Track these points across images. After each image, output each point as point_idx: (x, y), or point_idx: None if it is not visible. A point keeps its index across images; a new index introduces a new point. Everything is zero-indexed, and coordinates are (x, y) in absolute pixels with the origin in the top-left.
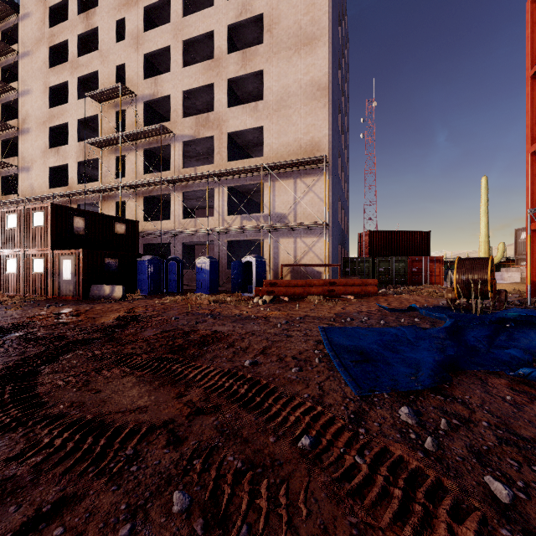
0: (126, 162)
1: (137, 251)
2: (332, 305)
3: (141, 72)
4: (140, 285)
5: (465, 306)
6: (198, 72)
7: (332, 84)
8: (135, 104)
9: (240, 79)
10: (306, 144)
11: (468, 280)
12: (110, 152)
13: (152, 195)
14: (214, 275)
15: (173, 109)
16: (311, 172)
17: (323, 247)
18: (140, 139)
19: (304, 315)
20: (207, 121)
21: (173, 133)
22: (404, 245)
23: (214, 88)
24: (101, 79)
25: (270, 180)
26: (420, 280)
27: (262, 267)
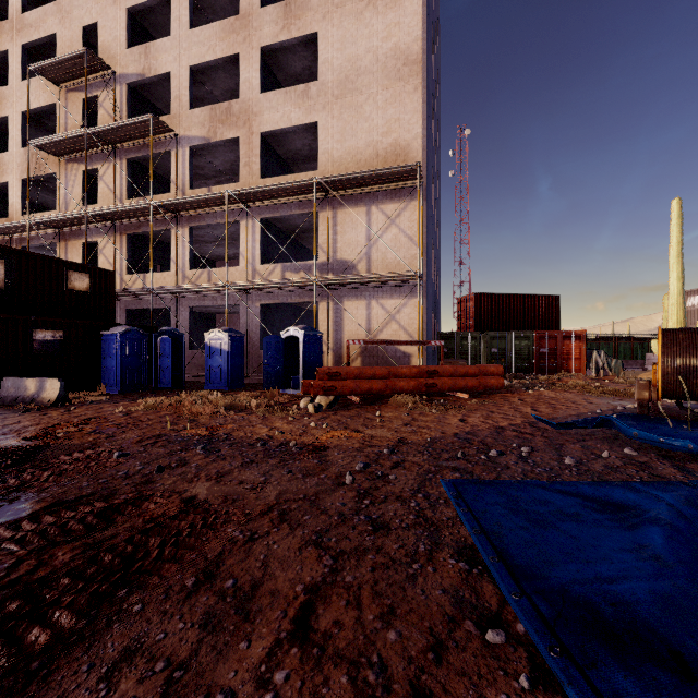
0: (99, 180)
1: (112, 320)
2: (440, 413)
3: (124, 36)
4: (106, 376)
5: (668, 414)
6: (213, 36)
7: (427, 58)
8: (113, 87)
9: (282, 51)
10: (387, 150)
11: (686, 367)
12: (73, 164)
13: (141, 232)
14: (237, 360)
15: (175, 95)
16: (395, 196)
17: (413, 314)
18: (120, 142)
19: (396, 439)
20: (228, 115)
21: (174, 133)
22: (524, 315)
23: (240, 61)
24: (60, 48)
25: (328, 207)
26: (552, 367)
27: (315, 346)
